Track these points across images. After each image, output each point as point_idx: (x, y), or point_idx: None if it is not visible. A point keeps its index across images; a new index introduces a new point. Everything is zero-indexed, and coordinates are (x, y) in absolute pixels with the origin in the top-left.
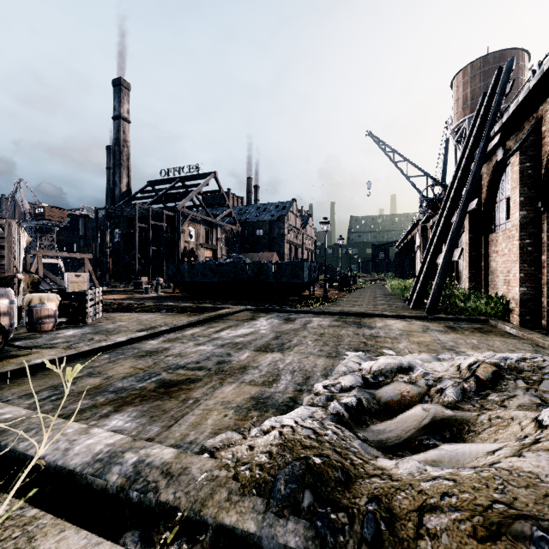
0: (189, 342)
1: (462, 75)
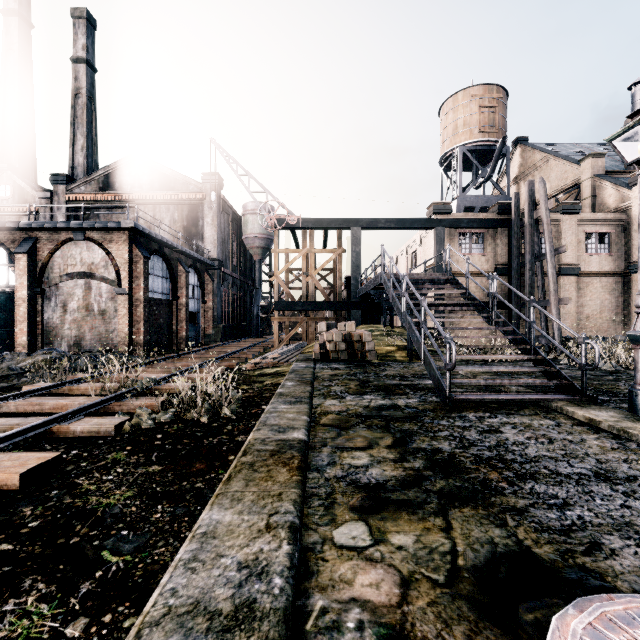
0: None
1: None
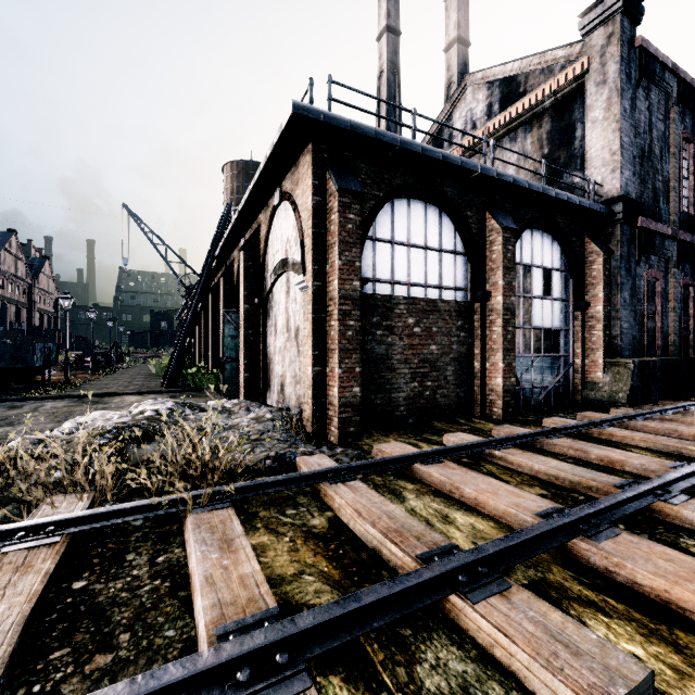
0: None
1: (230, 167)
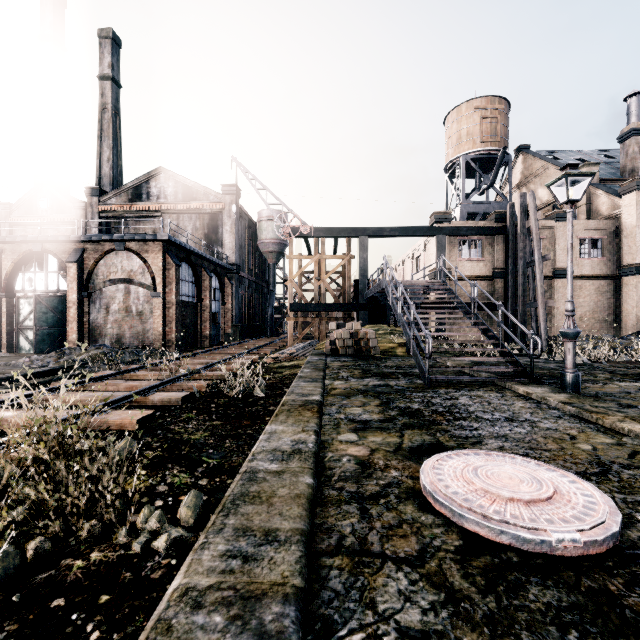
0: None
1: None
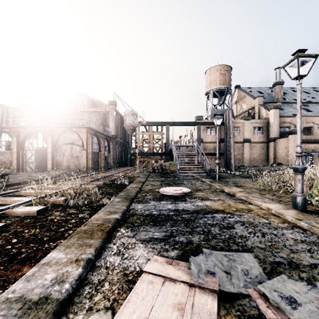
0: None
1: None
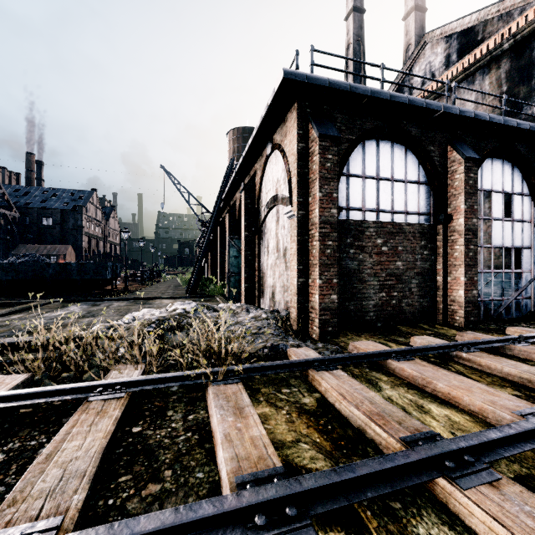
0: (23, 320)
1: (232, 133)
